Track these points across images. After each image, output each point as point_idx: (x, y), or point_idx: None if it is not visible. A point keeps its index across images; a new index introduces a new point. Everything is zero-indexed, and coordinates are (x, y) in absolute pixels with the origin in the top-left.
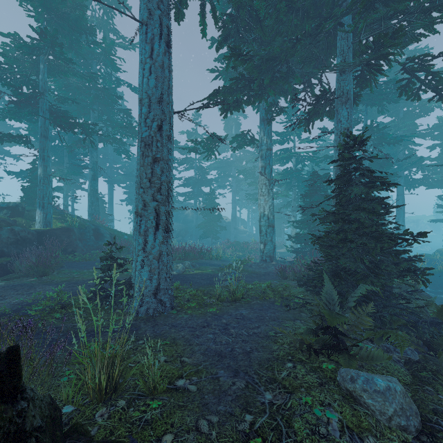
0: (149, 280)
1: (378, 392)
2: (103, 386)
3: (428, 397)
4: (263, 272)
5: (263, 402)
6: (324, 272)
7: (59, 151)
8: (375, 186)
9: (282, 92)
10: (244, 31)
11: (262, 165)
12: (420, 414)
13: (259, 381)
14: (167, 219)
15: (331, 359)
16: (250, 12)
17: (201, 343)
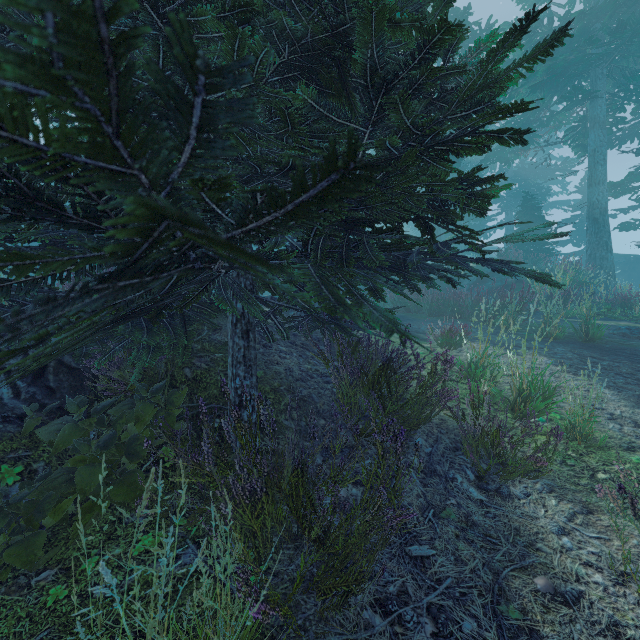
0: None
1: None
2: None
3: None
4: None
5: None
6: None
7: None
8: None
9: None
10: None
11: None
12: None
13: None
14: None
15: None
16: None
17: None
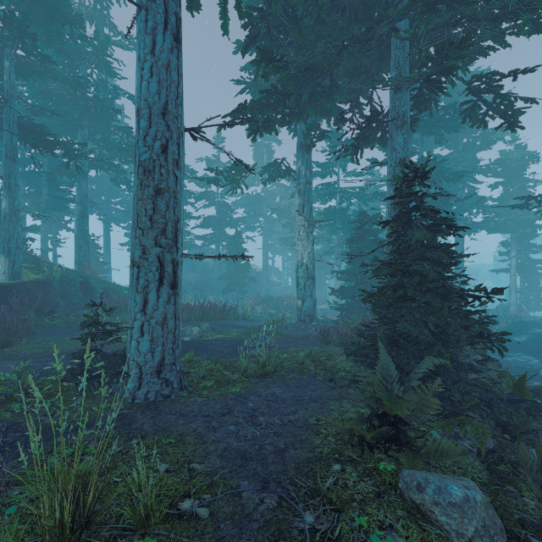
0: (149, 353)
1: (454, 505)
2: (67, 522)
3: (511, 502)
4: (301, 335)
5: (302, 529)
6: (379, 340)
7: (36, 179)
8: (440, 230)
9: (325, 112)
10: (278, 32)
11: (300, 202)
12: (504, 528)
13: (297, 495)
14: (175, 271)
15: (389, 455)
16: (284, 8)
17: (219, 440)
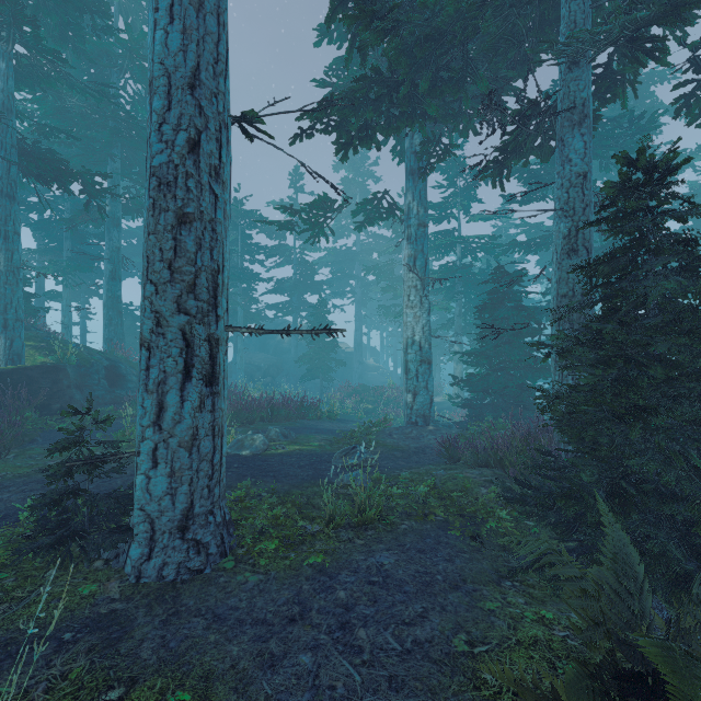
0: (167, 497)
1: None
2: None
3: None
4: (413, 447)
5: None
6: (597, 494)
7: (56, 230)
8: None
9: (450, 115)
10: None
11: (410, 252)
12: None
13: None
14: (213, 355)
15: None
16: None
17: (279, 698)
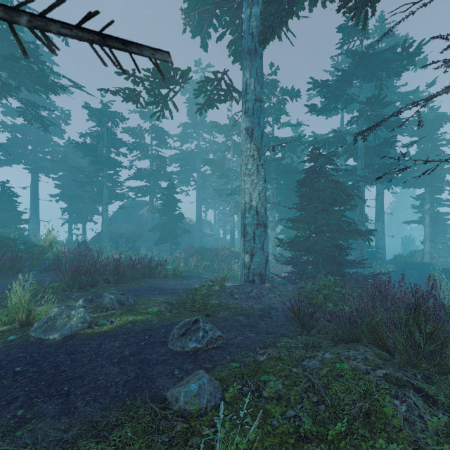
0: None
1: None
2: None
3: None
4: (257, 310)
5: None
6: None
7: None
8: None
9: None
10: None
11: (248, 124)
12: None
13: None
14: None
15: None
16: None
17: None
